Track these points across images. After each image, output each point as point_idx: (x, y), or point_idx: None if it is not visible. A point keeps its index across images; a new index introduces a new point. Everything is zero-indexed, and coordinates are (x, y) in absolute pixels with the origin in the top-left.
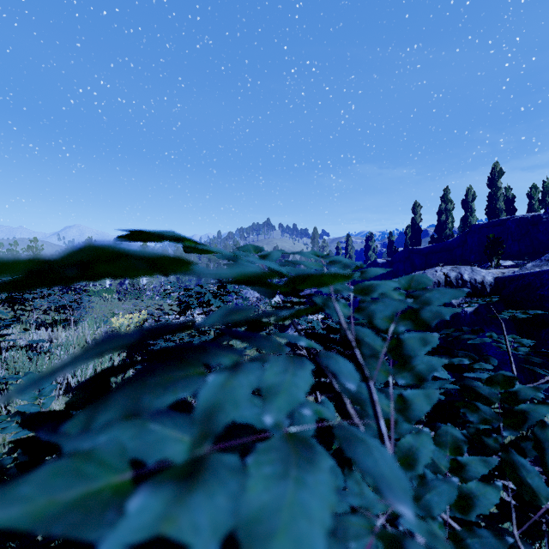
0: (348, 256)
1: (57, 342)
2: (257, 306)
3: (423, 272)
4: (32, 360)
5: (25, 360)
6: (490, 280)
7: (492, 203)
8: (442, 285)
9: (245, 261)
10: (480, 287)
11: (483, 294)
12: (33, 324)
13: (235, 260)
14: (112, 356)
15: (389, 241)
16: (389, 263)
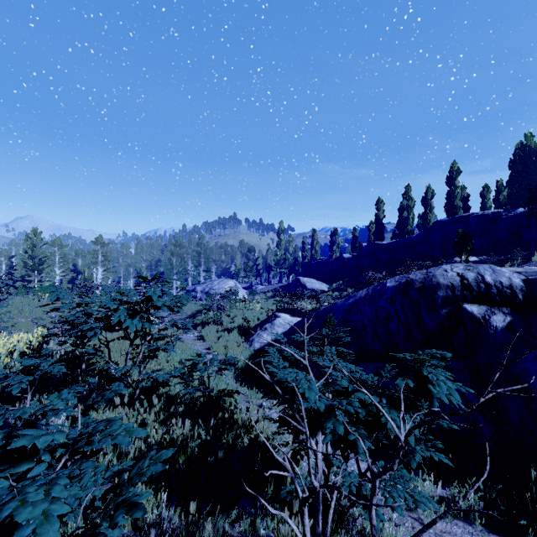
0: (314, 250)
1: None
2: (220, 305)
3: (427, 271)
4: None
5: None
6: (519, 284)
7: (451, 201)
8: (457, 289)
9: None
10: (510, 293)
11: (514, 303)
12: None
13: None
14: None
15: (353, 236)
16: (354, 258)
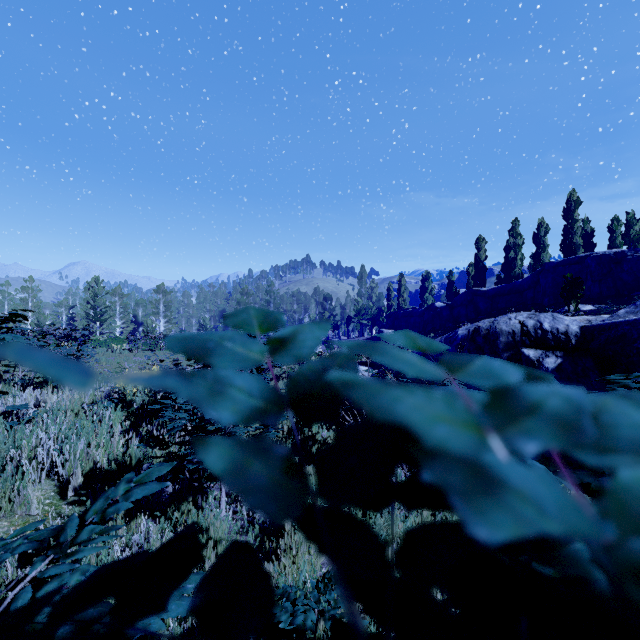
0: (401, 298)
1: (44, 407)
2: None
3: (494, 319)
4: (8, 433)
5: (1, 432)
6: (575, 330)
7: (568, 238)
8: (517, 335)
9: (230, 358)
10: (564, 339)
11: (567, 347)
12: (19, 383)
13: (204, 356)
14: (114, 424)
15: (449, 281)
16: (448, 307)
